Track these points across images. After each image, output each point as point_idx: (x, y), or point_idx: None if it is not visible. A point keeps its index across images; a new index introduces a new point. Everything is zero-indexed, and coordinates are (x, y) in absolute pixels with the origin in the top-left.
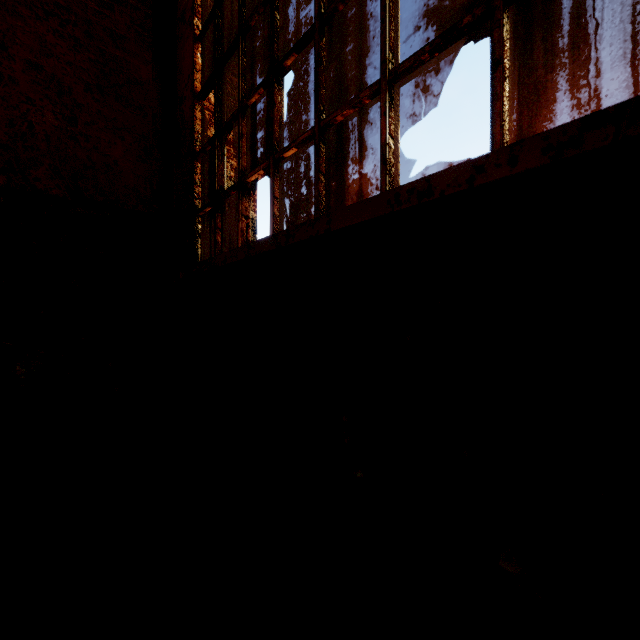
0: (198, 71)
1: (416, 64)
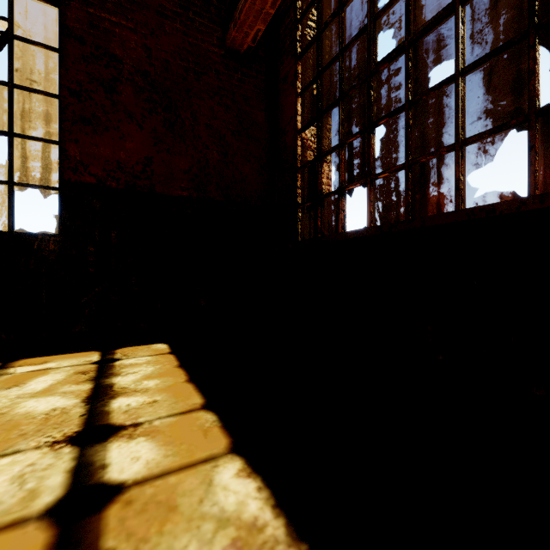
0: (299, 115)
1: (479, 138)
